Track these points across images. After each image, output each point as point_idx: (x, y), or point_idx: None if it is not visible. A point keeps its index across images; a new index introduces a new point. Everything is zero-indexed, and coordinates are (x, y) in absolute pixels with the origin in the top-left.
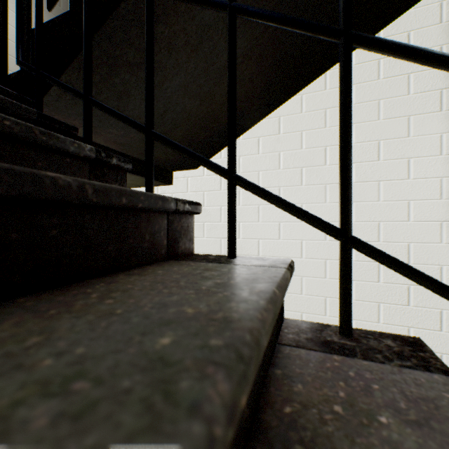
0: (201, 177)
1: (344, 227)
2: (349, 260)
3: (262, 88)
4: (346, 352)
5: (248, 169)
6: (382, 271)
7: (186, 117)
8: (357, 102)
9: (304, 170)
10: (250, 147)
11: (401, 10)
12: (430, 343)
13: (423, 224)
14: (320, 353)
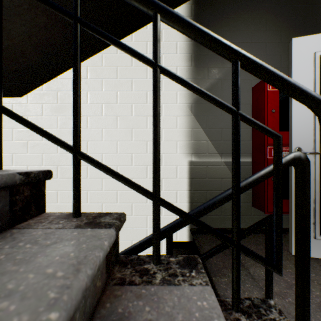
0: (25, 104)
1: None
2: None
3: (62, 38)
4: None
5: (64, 101)
6: (149, 171)
7: None
8: (135, 65)
9: (104, 105)
10: (66, 85)
11: None
12: None
13: (169, 143)
14: None
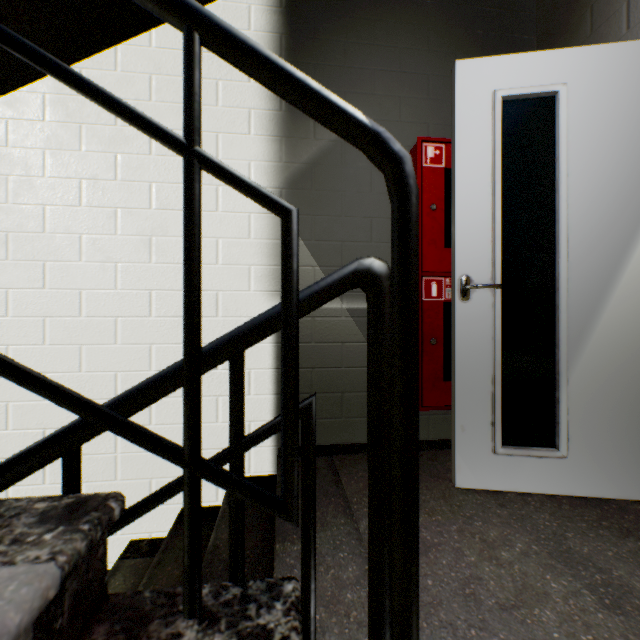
0: None
1: None
2: None
3: None
4: None
5: None
6: None
7: None
8: (159, 99)
9: (86, 183)
10: None
11: None
12: None
13: (233, 268)
14: None
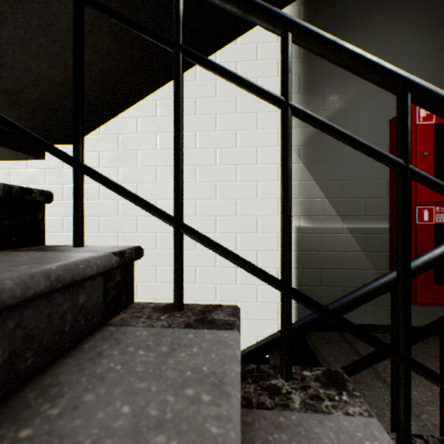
0: None
1: (74, 155)
2: (78, 183)
3: (127, 65)
4: (51, 251)
5: (127, 148)
6: (239, 241)
7: (35, 79)
8: (220, 95)
9: None
10: (129, 126)
11: (250, 24)
12: (271, 296)
13: (267, 201)
14: (22, 252)
